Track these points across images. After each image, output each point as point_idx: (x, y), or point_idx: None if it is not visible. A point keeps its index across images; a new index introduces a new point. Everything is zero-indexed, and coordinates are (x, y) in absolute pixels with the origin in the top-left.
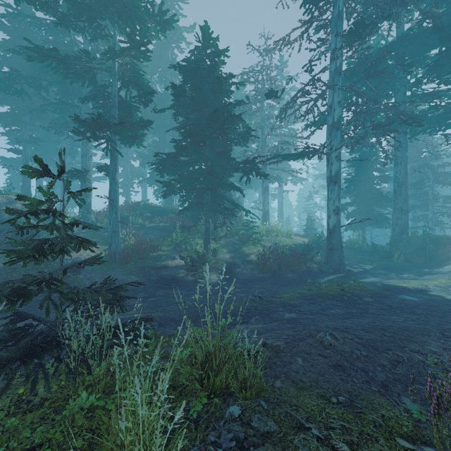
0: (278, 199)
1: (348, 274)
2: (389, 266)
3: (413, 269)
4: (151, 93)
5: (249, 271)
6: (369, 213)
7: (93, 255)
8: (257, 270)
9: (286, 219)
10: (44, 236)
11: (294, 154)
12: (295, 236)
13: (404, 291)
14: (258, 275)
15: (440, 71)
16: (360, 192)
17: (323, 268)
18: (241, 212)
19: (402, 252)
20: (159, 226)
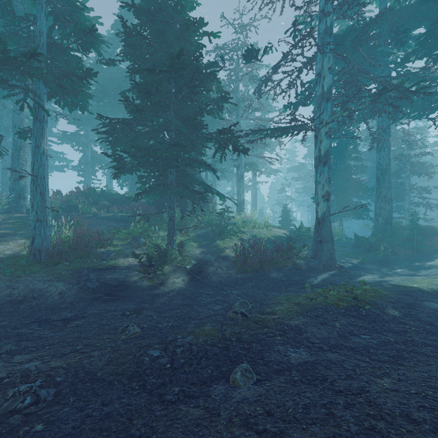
0: (252, 191)
1: (341, 271)
2: (376, 260)
3: (402, 263)
4: (92, 30)
5: (225, 271)
6: (348, 203)
7: (8, 253)
8: (235, 268)
9: (259, 211)
10: None
11: (278, 128)
12: (272, 227)
13: (425, 295)
14: (237, 275)
15: (434, 44)
16: (338, 182)
17: (311, 264)
18: (214, 200)
19: (388, 244)
20: (117, 216)
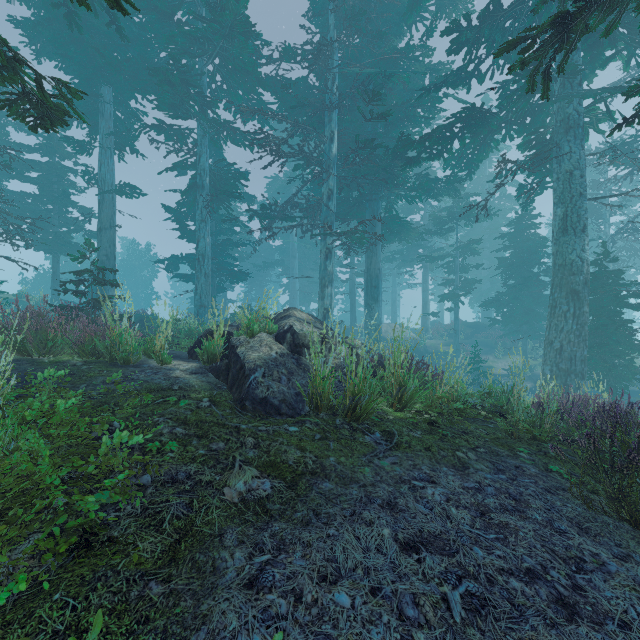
0: None
1: None
2: None
3: None
4: (482, 264)
5: None
6: None
7: (443, 362)
8: None
9: None
10: (416, 349)
11: None
12: None
13: None
14: None
15: None
16: None
17: None
18: None
19: None
20: (481, 342)
